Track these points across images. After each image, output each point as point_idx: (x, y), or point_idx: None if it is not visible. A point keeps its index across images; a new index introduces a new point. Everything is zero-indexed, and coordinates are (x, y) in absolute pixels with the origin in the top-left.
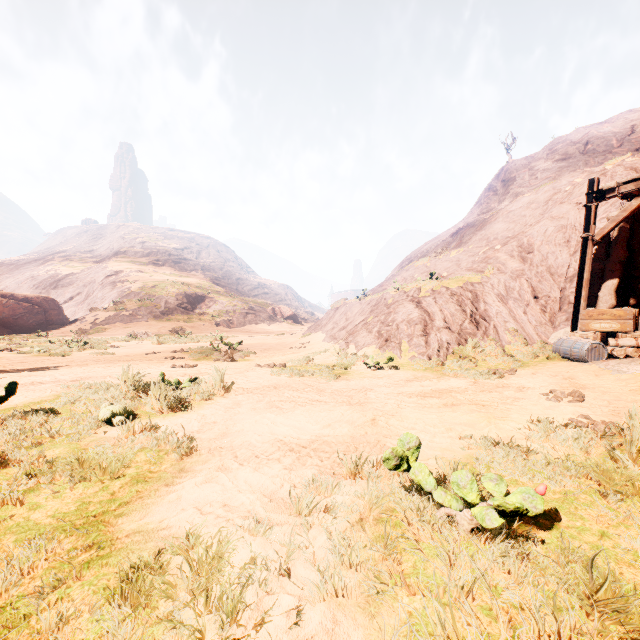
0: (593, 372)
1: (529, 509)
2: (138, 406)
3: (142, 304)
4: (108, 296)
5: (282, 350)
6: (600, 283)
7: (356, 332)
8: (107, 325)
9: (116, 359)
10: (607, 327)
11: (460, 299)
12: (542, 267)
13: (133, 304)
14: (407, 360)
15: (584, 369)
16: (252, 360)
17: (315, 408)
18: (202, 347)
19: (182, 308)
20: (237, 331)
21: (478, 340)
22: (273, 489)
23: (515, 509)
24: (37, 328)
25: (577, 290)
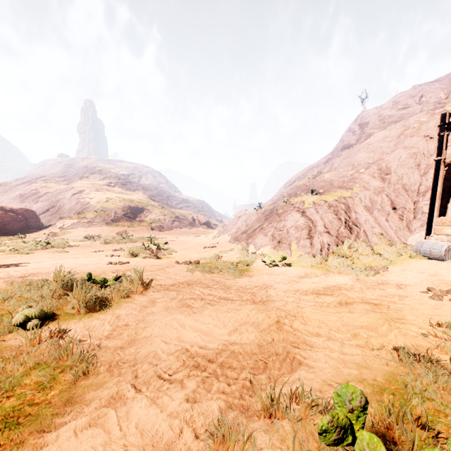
0: None
1: None
2: (62, 305)
3: (98, 214)
4: (74, 208)
5: (198, 249)
6: (448, 197)
7: (254, 235)
8: (71, 229)
9: (67, 256)
10: None
11: (336, 210)
12: (398, 185)
13: (91, 214)
14: (296, 258)
15: (445, 267)
16: (173, 257)
17: (222, 307)
18: (136, 246)
19: (127, 217)
20: (166, 234)
21: (352, 242)
22: (169, 439)
23: None
24: (20, 231)
25: (431, 202)
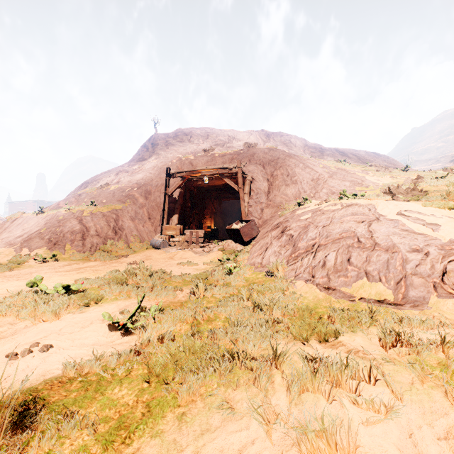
0: (159, 253)
1: (78, 288)
2: None
3: None
4: None
5: None
6: (174, 213)
7: (31, 239)
8: None
9: None
10: (172, 233)
11: (108, 218)
12: (154, 203)
13: None
14: (69, 255)
15: (157, 252)
16: None
17: None
18: None
19: None
20: None
21: (115, 241)
22: None
23: (67, 285)
24: None
25: (163, 216)
